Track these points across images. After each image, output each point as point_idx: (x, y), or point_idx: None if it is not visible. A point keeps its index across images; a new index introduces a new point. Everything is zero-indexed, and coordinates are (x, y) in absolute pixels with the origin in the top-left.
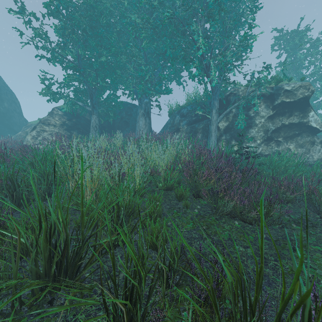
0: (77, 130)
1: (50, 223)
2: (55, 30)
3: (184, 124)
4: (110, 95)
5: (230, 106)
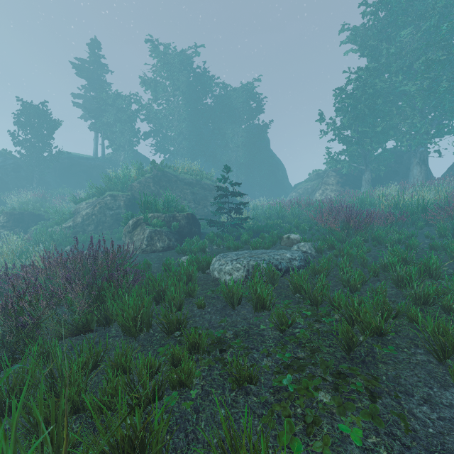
0: (348, 185)
1: (397, 203)
2: (344, 123)
3: None
4: (381, 153)
5: None
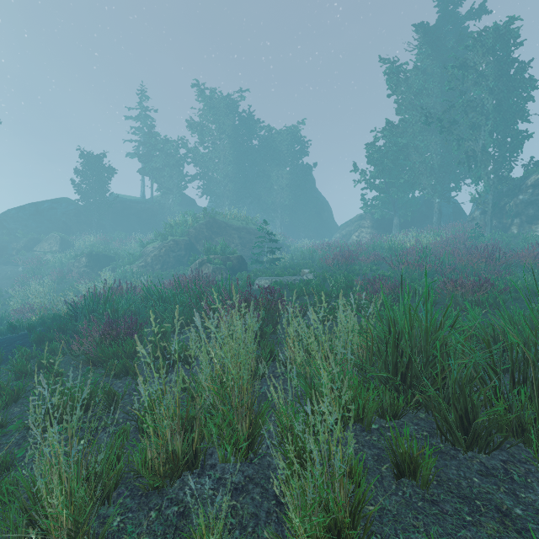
0: (383, 228)
1: (390, 248)
2: (373, 175)
3: (478, 213)
4: (408, 200)
5: (517, 194)
